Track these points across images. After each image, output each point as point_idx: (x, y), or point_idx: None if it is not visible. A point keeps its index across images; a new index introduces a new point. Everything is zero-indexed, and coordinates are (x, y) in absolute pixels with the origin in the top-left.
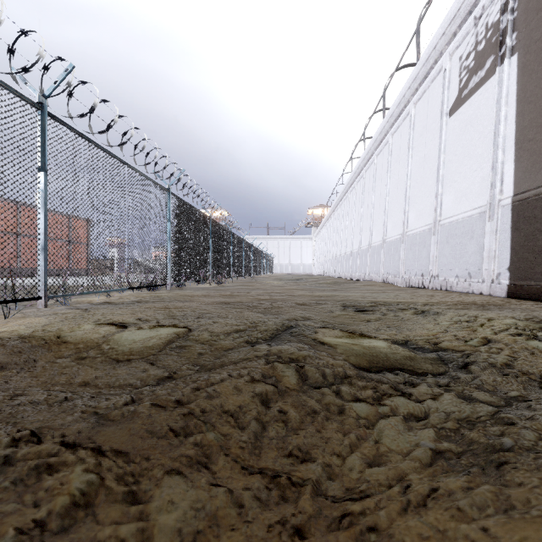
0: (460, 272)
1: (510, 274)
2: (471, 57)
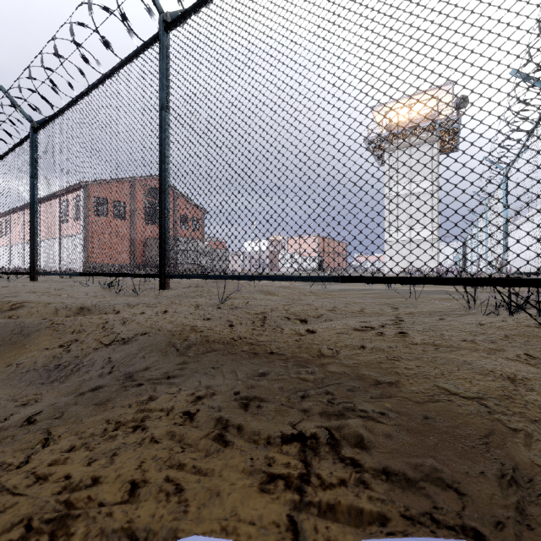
0: None
1: None
2: None
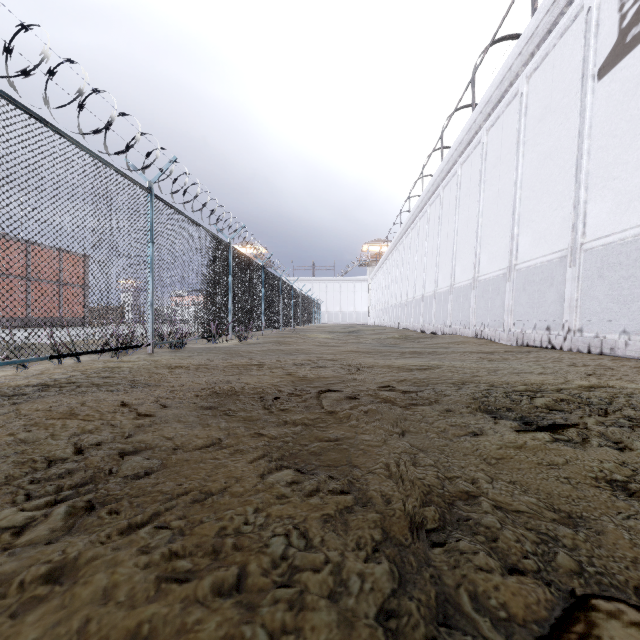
0: (632, 325)
1: None
2: None
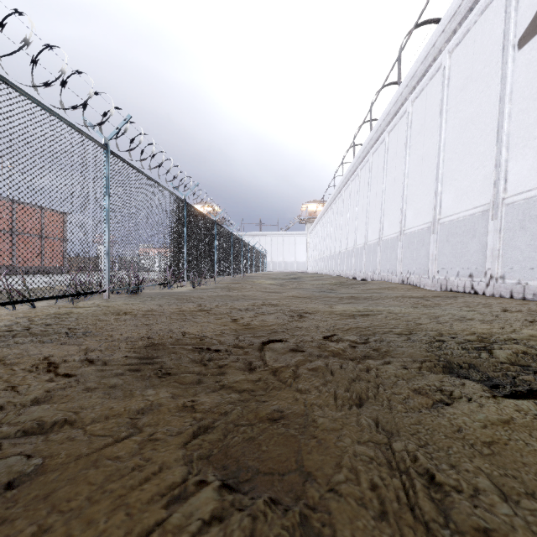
0: None
1: None
2: None
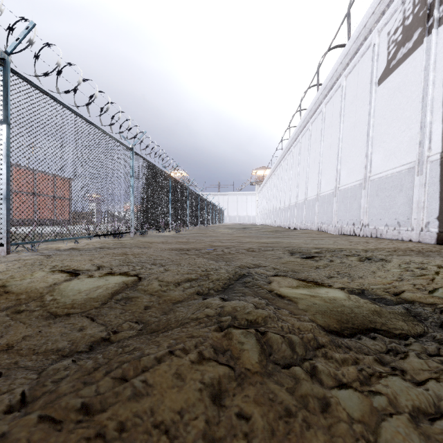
0: (389, 221)
1: (439, 223)
2: (399, 31)
